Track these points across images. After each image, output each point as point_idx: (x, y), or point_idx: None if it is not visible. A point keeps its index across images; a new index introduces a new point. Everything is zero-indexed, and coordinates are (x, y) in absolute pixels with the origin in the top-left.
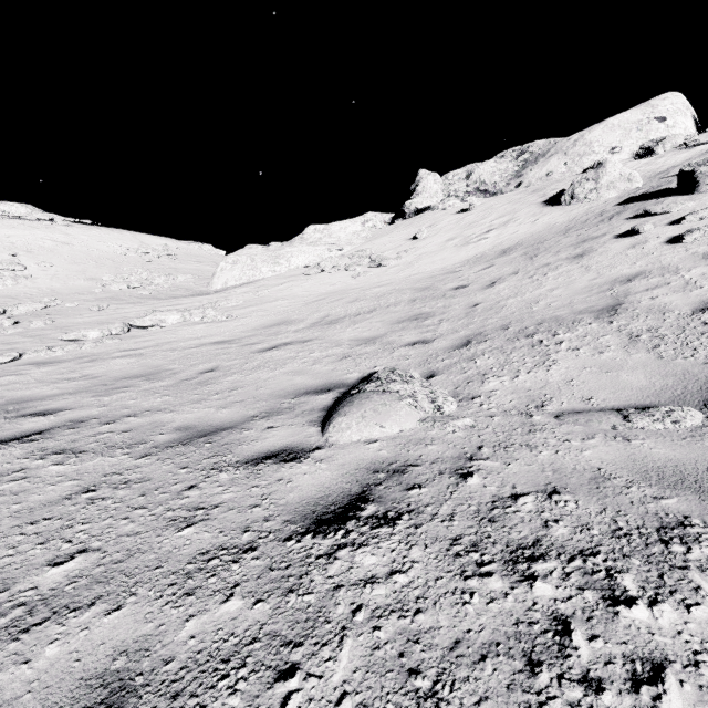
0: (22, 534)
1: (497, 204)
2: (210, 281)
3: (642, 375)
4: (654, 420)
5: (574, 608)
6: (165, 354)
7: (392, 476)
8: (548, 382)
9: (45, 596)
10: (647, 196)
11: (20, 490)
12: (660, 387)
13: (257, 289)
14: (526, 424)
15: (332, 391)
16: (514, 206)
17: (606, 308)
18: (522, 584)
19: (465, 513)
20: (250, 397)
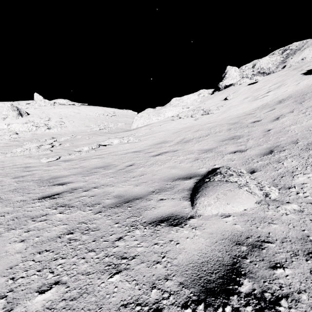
0: (33, 261)
1: (271, 78)
2: (131, 125)
3: None
4: None
5: None
6: (112, 157)
7: (252, 250)
8: None
9: None
10: None
11: (41, 228)
12: None
13: (150, 127)
14: None
15: (192, 178)
16: (283, 78)
17: None
18: None
19: None
20: (149, 180)
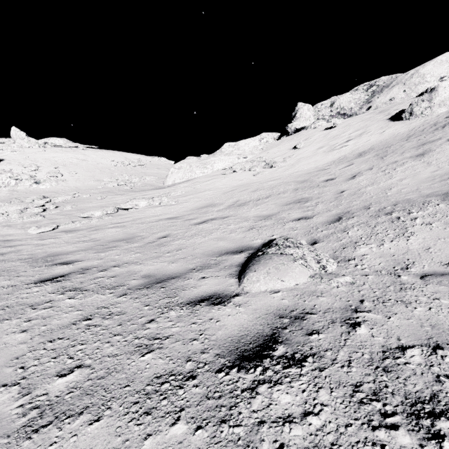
0: (44, 349)
1: (353, 122)
2: (165, 180)
3: None
4: None
5: None
6: (138, 226)
7: (294, 321)
8: (409, 249)
9: (52, 402)
10: None
11: (47, 316)
12: None
13: (193, 184)
14: (396, 282)
15: (244, 252)
16: (366, 123)
17: None
18: (431, 443)
19: (360, 361)
20: (189, 255)
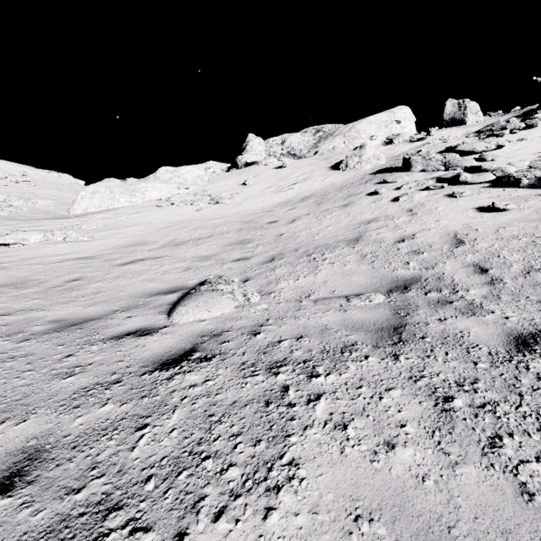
0: None
1: (301, 165)
2: (71, 207)
3: (362, 278)
4: (361, 301)
5: (293, 382)
6: (30, 267)
7: (212, 338)
8: (314, 282)
9: None
10: (387, 170)
11: None
12: (370, 284)
13: (115, 215)
14: (297, 306)
15: (177, 292)
16: (312, 168)
17: (353, 239)
18: (272, 376)
19: (251, 351)
20: (112, 298)
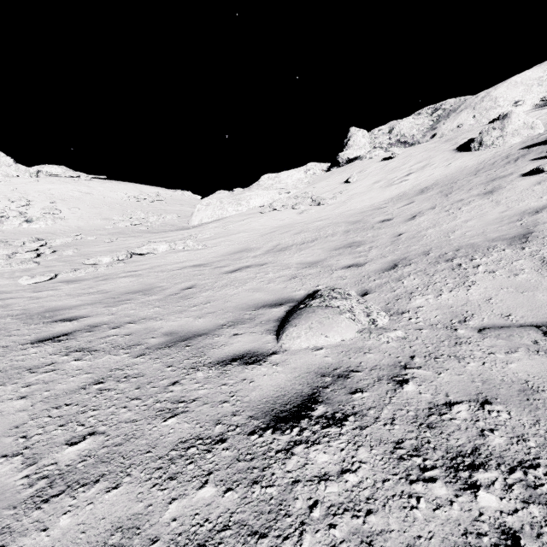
0: (49, 417)
1: (415, 152)
2: (190, 219)
3: None
4: None
5: (522, 523)
6: (156, 275)
7: (337, 380)
8: (468, 300)
9: (63, 471)
10: None
11: (50, 380)
12: None
13: (224, 224)
14: (451, 337)
15: (284, 305)
16: (430, 153)
17: (518, 236)
18: (466, 493)
19: (404, 418)
20: (220, 309)
